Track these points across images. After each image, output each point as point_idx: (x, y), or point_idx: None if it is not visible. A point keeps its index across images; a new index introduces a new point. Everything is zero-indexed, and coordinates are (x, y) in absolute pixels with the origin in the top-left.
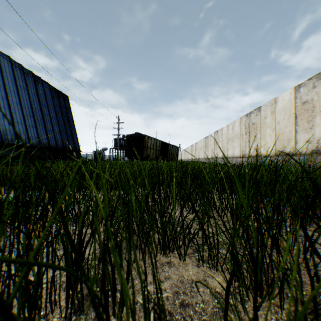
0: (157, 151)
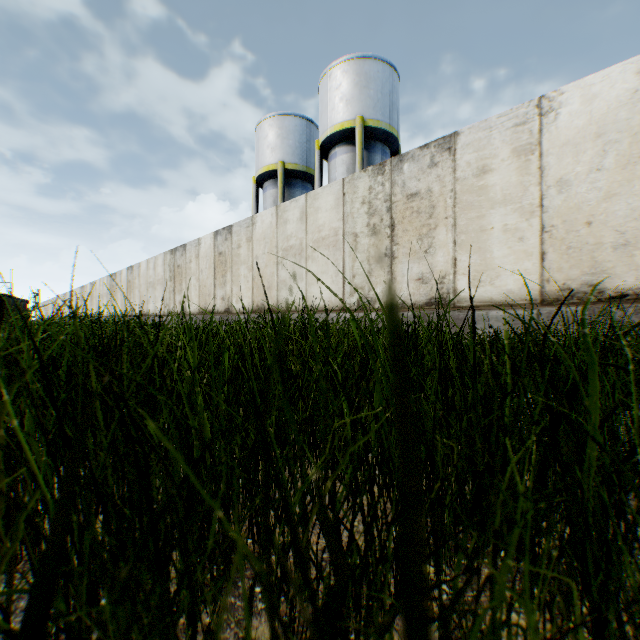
0: None
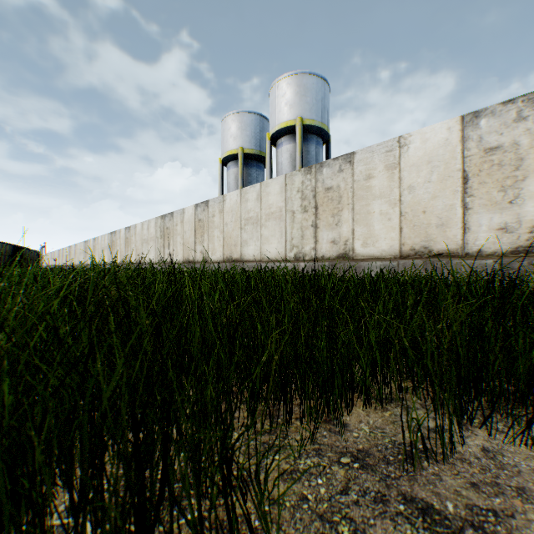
0: (8, 257)
